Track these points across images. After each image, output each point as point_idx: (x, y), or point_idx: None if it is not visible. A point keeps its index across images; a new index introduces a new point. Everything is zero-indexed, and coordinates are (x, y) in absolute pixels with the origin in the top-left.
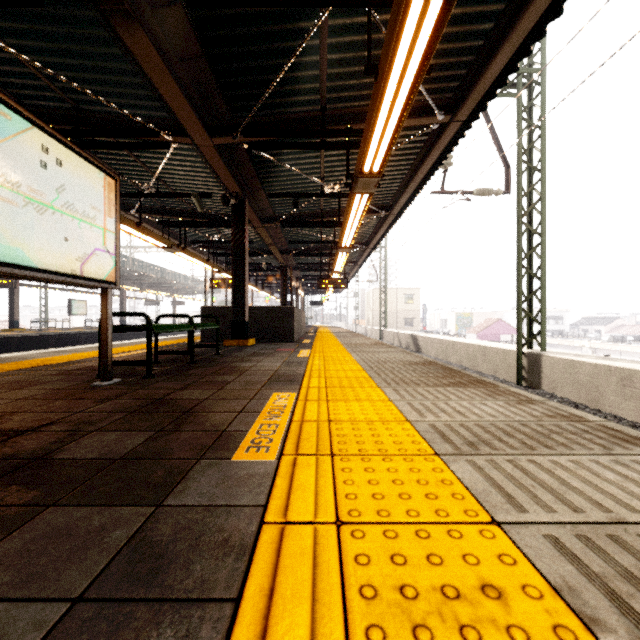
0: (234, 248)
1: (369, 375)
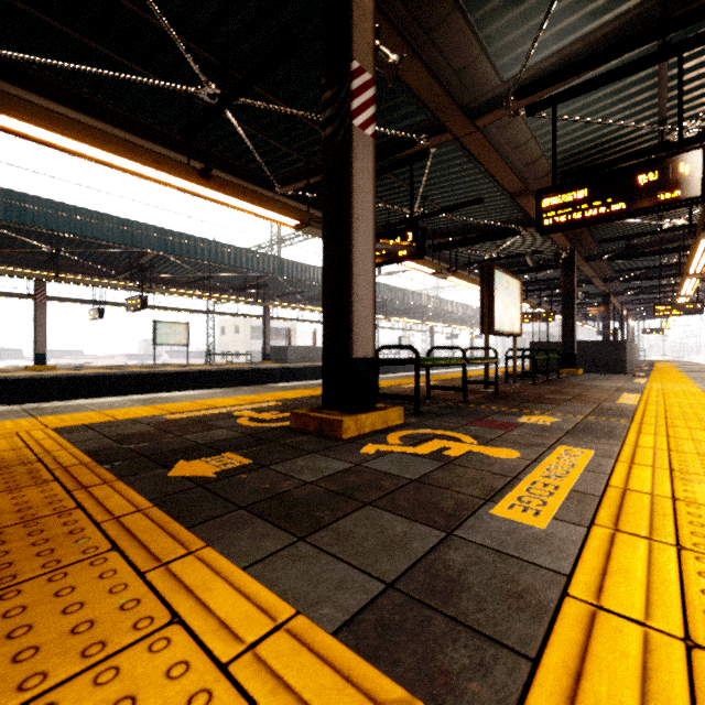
0: (563, 293)
1: None
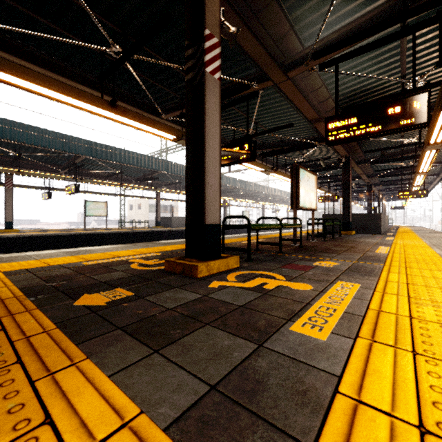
0: (343, 183)
1: (429, 246)
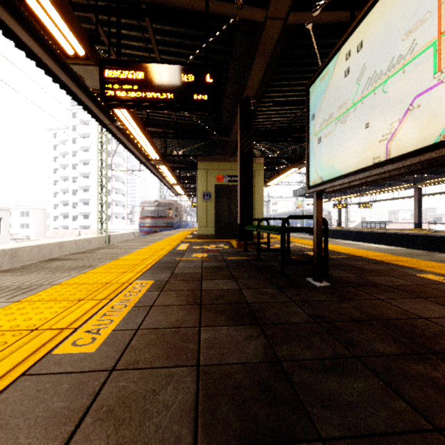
0: None
1: None
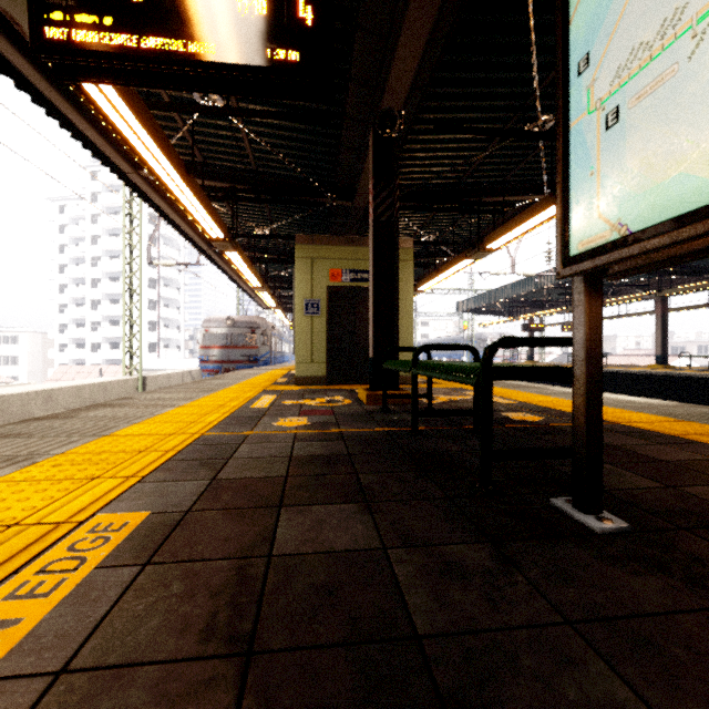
0: None
1: None
